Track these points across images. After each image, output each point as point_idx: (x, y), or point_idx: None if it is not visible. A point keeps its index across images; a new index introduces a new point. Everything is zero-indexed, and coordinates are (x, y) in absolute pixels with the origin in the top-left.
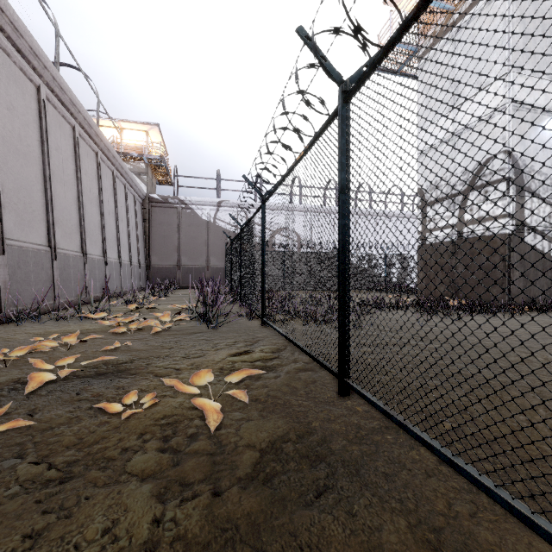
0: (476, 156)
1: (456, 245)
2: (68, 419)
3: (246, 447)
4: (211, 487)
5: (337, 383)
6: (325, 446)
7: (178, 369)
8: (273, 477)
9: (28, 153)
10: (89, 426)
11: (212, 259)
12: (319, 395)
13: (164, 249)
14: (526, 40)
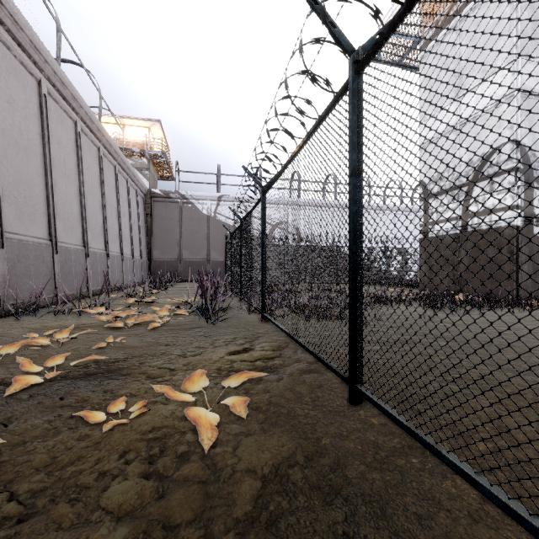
0: (482, 146)
1: (460, 238)
2: (45, 431)
3: (245, 472)
4: (201, 534)
5: (346, 388)
6: (339, 472)
7: (173, 369)
8: (279, 518)
9: (29, 146)
10: (66, 440)
11: (213, 252)
12: (327, 403)
13: (165, 243)
14: (535, 26)
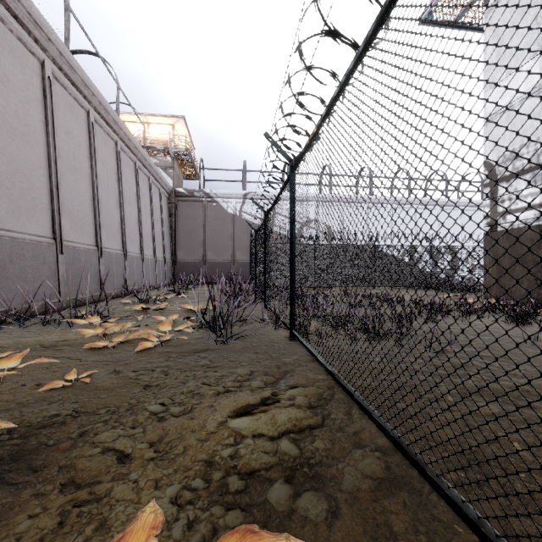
0: None
1: None
2: None
3: None
4: None
5: None
6: None
7: (128, 456)
8: None
9: (28, 133)
10: None
11: (238, 253)
12: None
13: (190, 244)
14: None
